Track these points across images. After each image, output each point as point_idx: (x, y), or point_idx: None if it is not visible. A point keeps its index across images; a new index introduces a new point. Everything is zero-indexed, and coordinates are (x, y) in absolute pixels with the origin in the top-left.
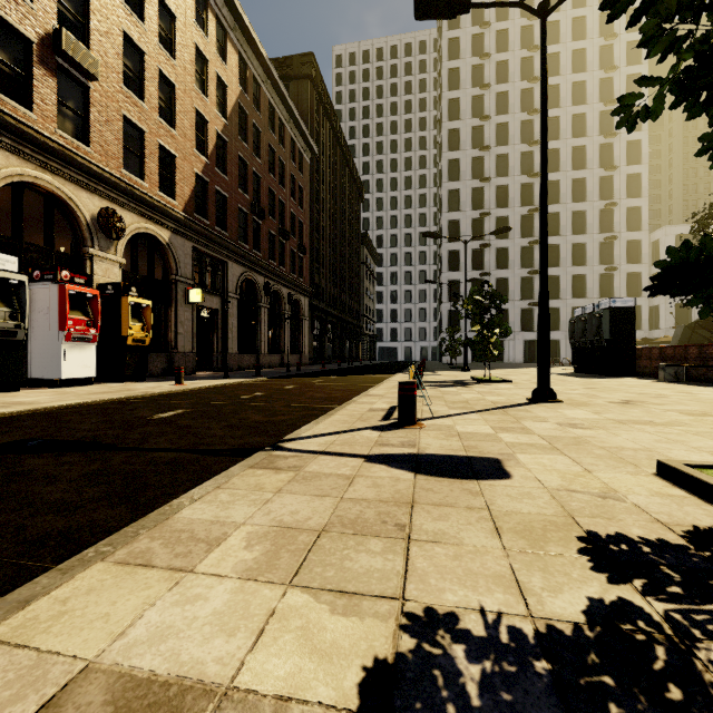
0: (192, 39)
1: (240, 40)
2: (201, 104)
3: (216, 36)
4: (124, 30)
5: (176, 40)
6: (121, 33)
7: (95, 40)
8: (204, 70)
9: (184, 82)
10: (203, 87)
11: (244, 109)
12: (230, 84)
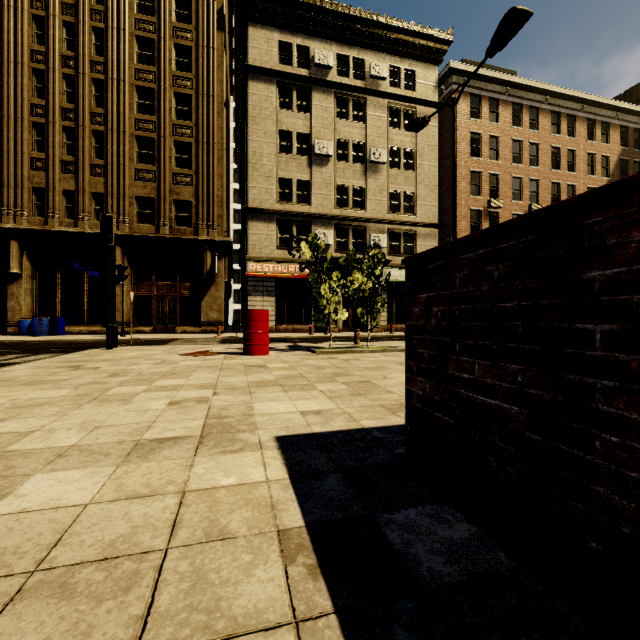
0: (585, 152)
1: (620, 118)
2: (590, 182)
3: (601, 131)
4: (551, 181)
5: (575, 161)
6: (550, 183)
7: (540, 196)
8: (592, 161)
9: (580, 179)
10: (592, 170)
11: (624, 159)
12: (612, 153)
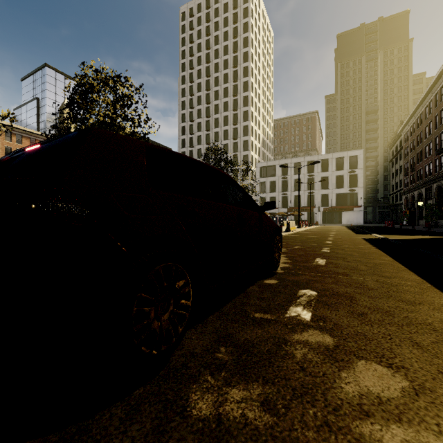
0: None
1: None
2: None
3: None
4: None
5: None
6: None
7: None
8: None
9: None
10: None
11: None
12: None
